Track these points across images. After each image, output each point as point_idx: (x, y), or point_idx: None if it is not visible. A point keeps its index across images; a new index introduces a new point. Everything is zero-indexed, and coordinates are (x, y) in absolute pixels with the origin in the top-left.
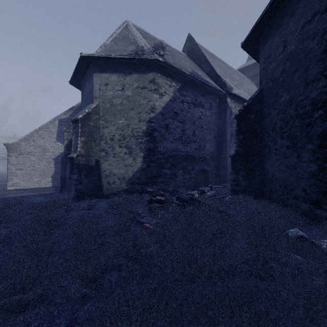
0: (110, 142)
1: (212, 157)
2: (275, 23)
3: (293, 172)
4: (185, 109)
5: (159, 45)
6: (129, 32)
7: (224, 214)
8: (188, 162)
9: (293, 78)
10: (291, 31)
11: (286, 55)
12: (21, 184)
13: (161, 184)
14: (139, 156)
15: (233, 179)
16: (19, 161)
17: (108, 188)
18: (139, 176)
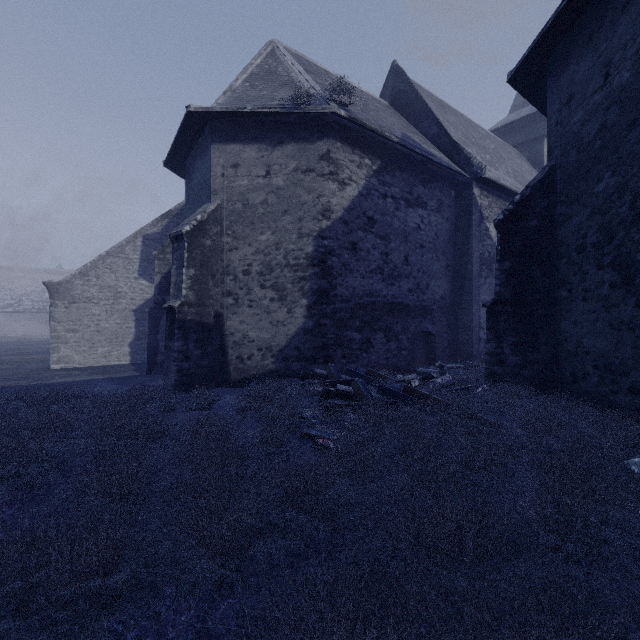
0: (242, 279)
1: (442, 306)
2: (584, 28)
3: (627, 337)
4: (389, 210)
5: (339, 84)
6: (278, 63)
7: (477, 423)
8: (396, 316)
9: (625, 141)
10: (622, 43)
11: (610, 95)
12: (74, 358)
13: (343, 361)
14: (299, 305)
15: (490, 350)
16: (70, 316)
17: (238, 367)
18: (299, 345)
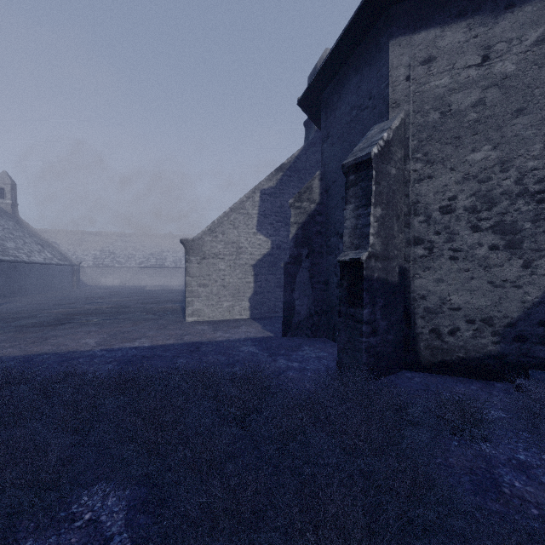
0: (439, 219)
1: None
2: None
3: None
4: None
5: None
6: None
7: None
8: None
9: None
10: None
11: None
12: (204, 312)
13: None
14: None
15: None
16: (201, 271)
17: (432, 345)
18: None
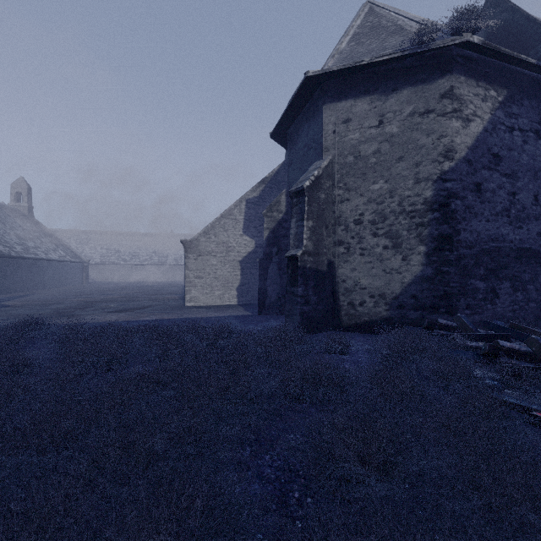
0: (353, 228)
1: None
2: None
3: None
4: (515, 145)
5: (467, 12)
6: (380, 18)
7: None
8: (523, 264)
9: None
10: None
11: None
12: (200, 299)
13: (466, 312)
14: (415, 252)
15: None
16: (198, 266)
17: (349, 313)
18: (415, 293)
